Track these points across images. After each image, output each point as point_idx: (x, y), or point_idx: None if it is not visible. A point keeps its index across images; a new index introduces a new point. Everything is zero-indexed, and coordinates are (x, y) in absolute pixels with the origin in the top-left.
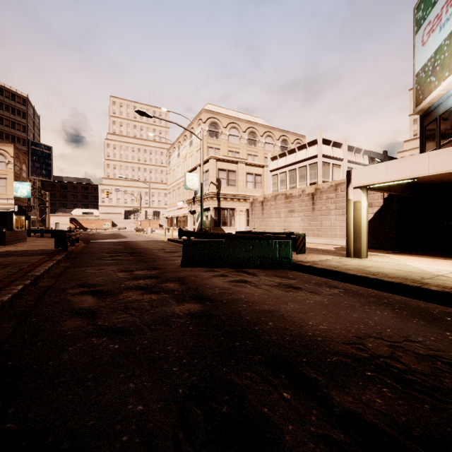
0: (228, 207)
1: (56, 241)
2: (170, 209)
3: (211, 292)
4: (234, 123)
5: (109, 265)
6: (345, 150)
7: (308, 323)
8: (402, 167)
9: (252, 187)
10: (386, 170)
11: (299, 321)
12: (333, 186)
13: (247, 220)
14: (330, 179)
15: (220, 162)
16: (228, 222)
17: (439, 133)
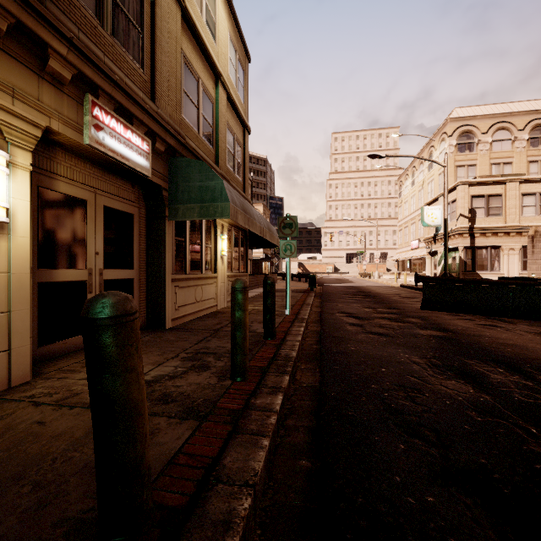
0: (488, 245)
1: (309, 282)
2: (401, 250)
3: (453, 328)
4: (502, 123)
5: (352, 303)
6: None
7: None
8: None
9: (533, 213)
10: None
11: None
12: None
13: (523, 262)
14: None
15: (474, 187)
16: (488, 265)
17: None
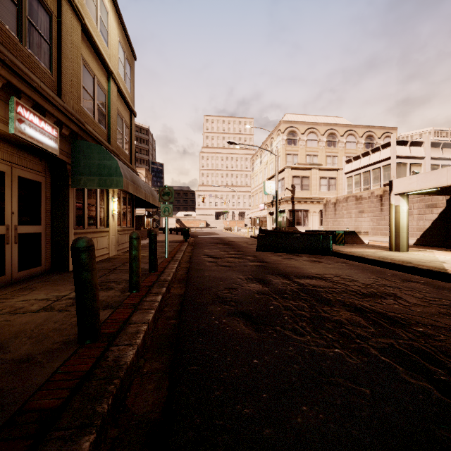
0: (302, 209)
1: (184, 235)
2: (253, 210)
3: (269, 260)
4: (312, 128)
5: (214, 249)
6: (426, 147)
7: (308, 270)
8: (428, 179)
9: (326, 190)
10: (417, 181)
11: (304, 269)
12: None
13: (320, 220)
14: None
15: (294, 170)
16: (302, 222)
17: None
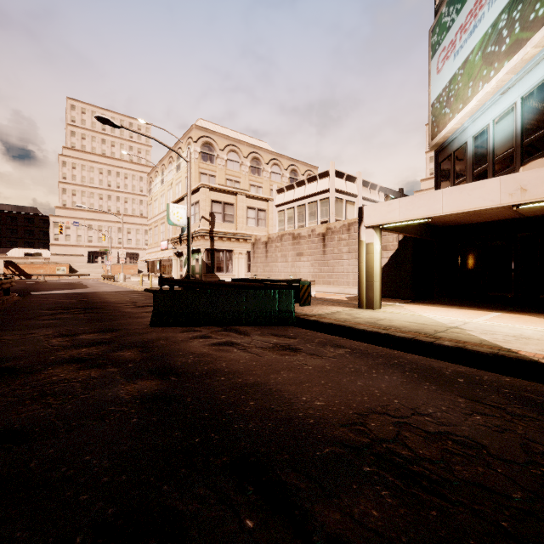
0: (224, 248)
1: None
2: (151, 250)
3: (182, 362)
4: (234, 146)
5: (43, 327)
6: (359, 185)
7: (301, 398)
8: (416, 205)
9: (254, 225)
10: (400, 208)
11: (289, 397)
12: (346, 226)
13: (248, 265)
14: (343, 217)
15: (214, 192)
16: (224, 267)
17: (454, 170)
